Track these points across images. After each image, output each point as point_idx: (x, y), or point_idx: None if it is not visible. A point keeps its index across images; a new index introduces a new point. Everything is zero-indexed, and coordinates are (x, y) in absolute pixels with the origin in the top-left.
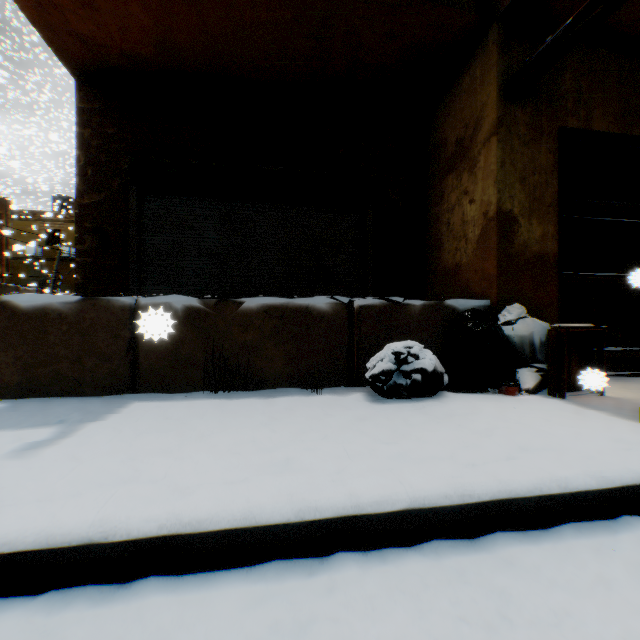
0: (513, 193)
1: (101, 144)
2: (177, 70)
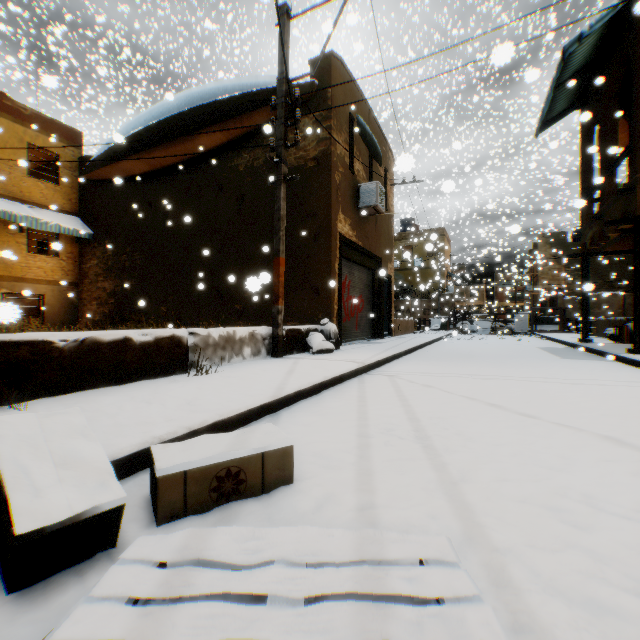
0: None
1: None
2: None
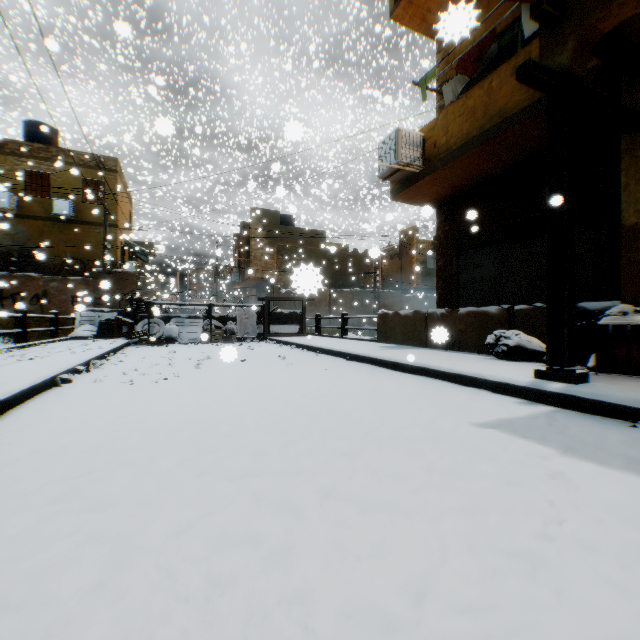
0: (637, 207)
1: (444, 236)
2: (465, 190)
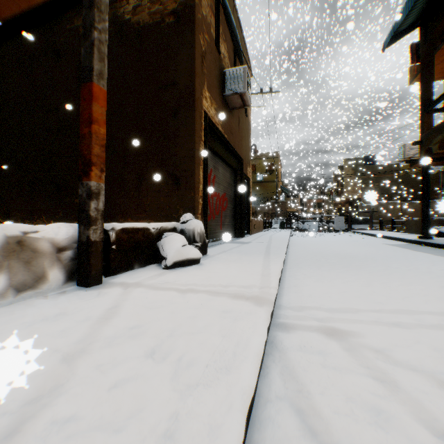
0: None
1: None
2: None
